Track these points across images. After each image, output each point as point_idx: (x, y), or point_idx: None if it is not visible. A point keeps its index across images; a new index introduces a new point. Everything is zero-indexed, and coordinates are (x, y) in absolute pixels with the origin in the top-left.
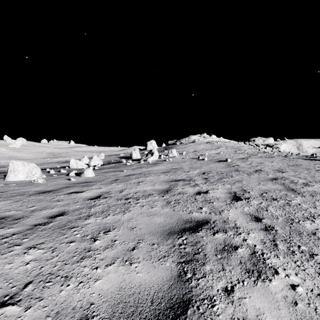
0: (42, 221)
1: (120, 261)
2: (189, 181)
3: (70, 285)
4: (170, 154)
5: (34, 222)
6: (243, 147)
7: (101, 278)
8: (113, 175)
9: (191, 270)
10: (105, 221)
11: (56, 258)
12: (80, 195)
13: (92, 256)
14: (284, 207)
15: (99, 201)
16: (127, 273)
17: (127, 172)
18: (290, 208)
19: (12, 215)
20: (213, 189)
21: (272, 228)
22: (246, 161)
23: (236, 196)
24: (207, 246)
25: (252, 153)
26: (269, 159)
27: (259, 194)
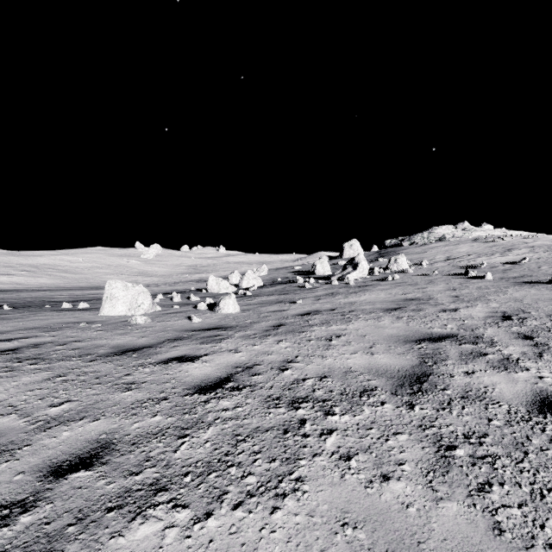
0: (19, 488)
1: None
2: (476, 343)
3: None
4: (392, 265)
5: None
6: None
7: None
8: (274, 312)
9: None
10: None
11: None
12: (186, 369)
13: None
14: None
15: (219, 402)
16: None
17: (304, 305)
18: None
19: None
20: None
21: None
22: None
23: None
24: None
25: None
26: None
27: None
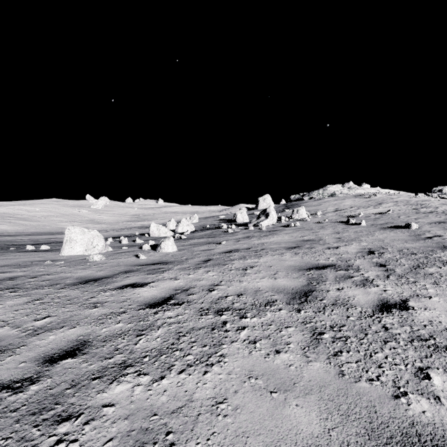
0: (24, 371)
1: None
2: (347, 269)
3: None
4: (295, 215)
5: (7, 375)
6: (428, 201)
7: None
8: (204, 251)
9: None
10: (153, 400)
11: None
12: (138, 292)
13: None
14: None
15: (164, 313)
16: None
17: (227, 246)
18: None
19: None
20: (417, 297)
21: None
22: None
23: None
24: None
25: None
26: None
27: None
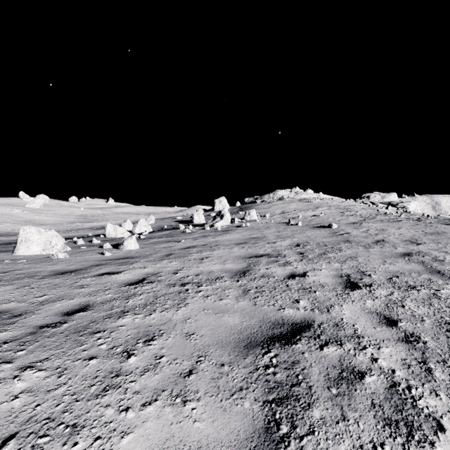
0: (52, 320)
1: (167, 396)
2: (277, 257)
3: (78, 443)
4: (247, 216)
5: (41, 322)
6: (353, 206)
7: (132, 430)
8: (165, 248)
9: (287, 418)
10: (148, 322)
11: (63, 388)
12: (115, 277)
13: (121, 386)
14: (431, 301)
15: (142, 287)
16: (177, 422)
17: (186, 243)
18: (441, 303)
19: (11, 309)
20: (313, 270)
21: (417, 339)
22: (359, 227)
23: (351, 281)
24: (311, 370)
25: (368, 216)
26: (394, 224)
27: (387, 278)
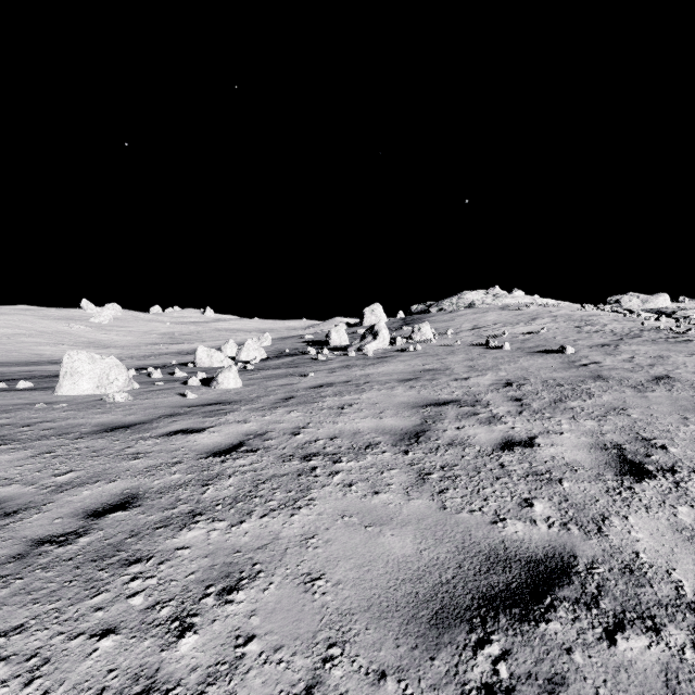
0: (64, 526)
1: None
2: (474, 405)
3: None
4: (416, 334)
5: (43, 531)
6: (596, 316)
7: None
8: (283, 386)
9: None
10: (234, 541)
11: None
12: (194, 440)
13: None
14: None
15: (235, 461)
16: None
17: (317, 379)
18: None
19: (6, 498)
20: (547, 434)
21: None
22: (616, 353)
23: (628, 459)
24: None
25: (626, 332)
26: (679, 346)
27: None
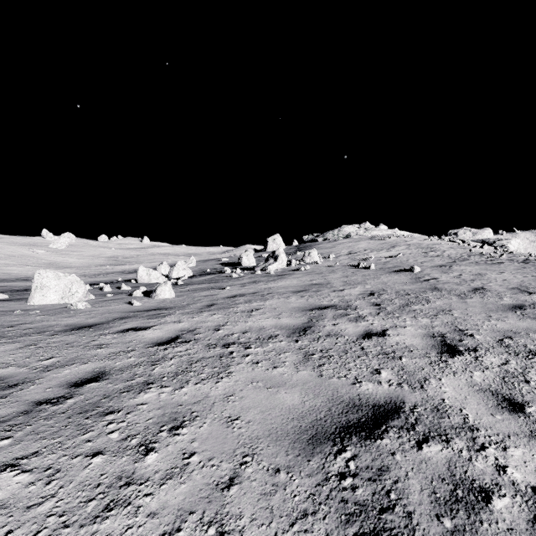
0: (55, 393)
1: (196, 523)
2: (346, 309)
3: None
4: (307, 258)
5: (39, 396)
6: (438, 245)
7: None
8: (206, 296)
9: None
10: (178, 399)
11: (49, 502)
12: (142, 335)
13: (131, 502)
14: None
15: (174, 349)
16: None
17: (232, 291)
18: None
19: (7, 376)
20: (395, 328)
21: None
22: (449, 271)
23: (447, 343)
24: (409, 483)
25: (459, 256)
26: (494, 267)
27: (496, 340)
